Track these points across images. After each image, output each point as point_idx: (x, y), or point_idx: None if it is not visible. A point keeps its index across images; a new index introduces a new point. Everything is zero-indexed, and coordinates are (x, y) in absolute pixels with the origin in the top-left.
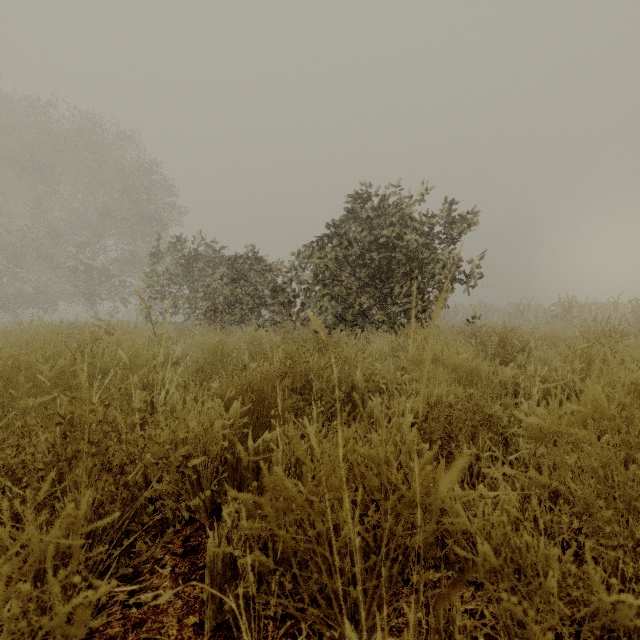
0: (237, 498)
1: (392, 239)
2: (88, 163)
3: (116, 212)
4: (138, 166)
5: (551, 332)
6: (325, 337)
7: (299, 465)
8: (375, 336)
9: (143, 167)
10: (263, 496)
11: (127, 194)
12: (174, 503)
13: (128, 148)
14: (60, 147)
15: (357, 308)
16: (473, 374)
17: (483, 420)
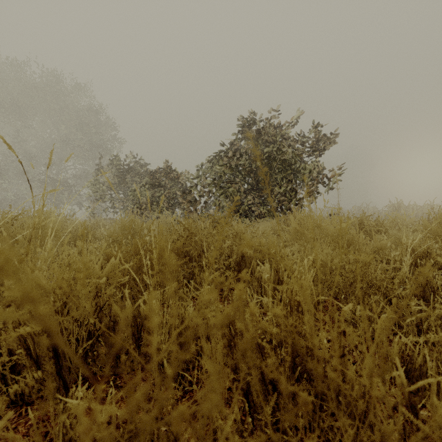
0: (114, 366)
1: (272, 152)
2: (53, 106)
3: (73, 141)
4: (89, 108)
5: (397, 219)
6: (219, 218)
7: (184, 329)
8: (259, 224)
9: (93, 109)
10: (146, 362)
11: (81, 128)
12: (23, 378)
13: (82, 95)
14: (33, 94)
15: (246, 205)
16: (349, 244)
17: (367, 283)
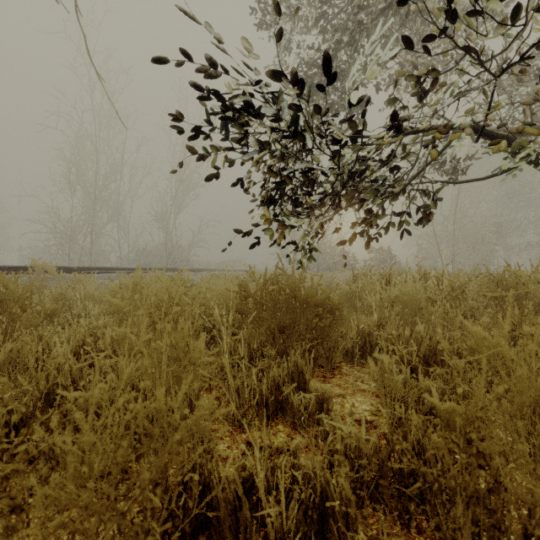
0: None
1: None
2: None
3: None
4: None
5: None
6: None
7: None
8: None
9: None
10: None
11: None
12: None
13: None
14: None
15: None
16: None
17: None
